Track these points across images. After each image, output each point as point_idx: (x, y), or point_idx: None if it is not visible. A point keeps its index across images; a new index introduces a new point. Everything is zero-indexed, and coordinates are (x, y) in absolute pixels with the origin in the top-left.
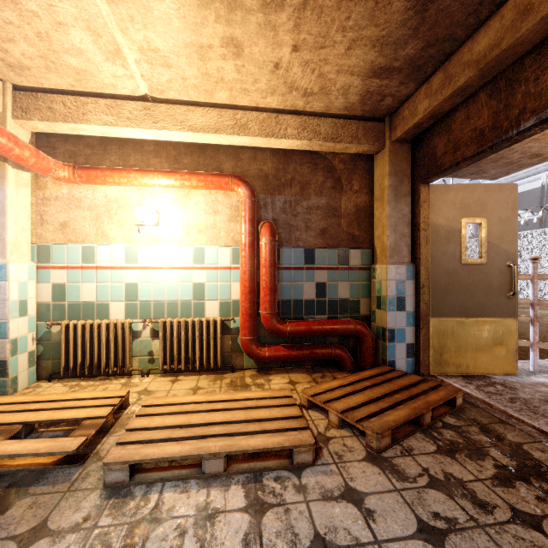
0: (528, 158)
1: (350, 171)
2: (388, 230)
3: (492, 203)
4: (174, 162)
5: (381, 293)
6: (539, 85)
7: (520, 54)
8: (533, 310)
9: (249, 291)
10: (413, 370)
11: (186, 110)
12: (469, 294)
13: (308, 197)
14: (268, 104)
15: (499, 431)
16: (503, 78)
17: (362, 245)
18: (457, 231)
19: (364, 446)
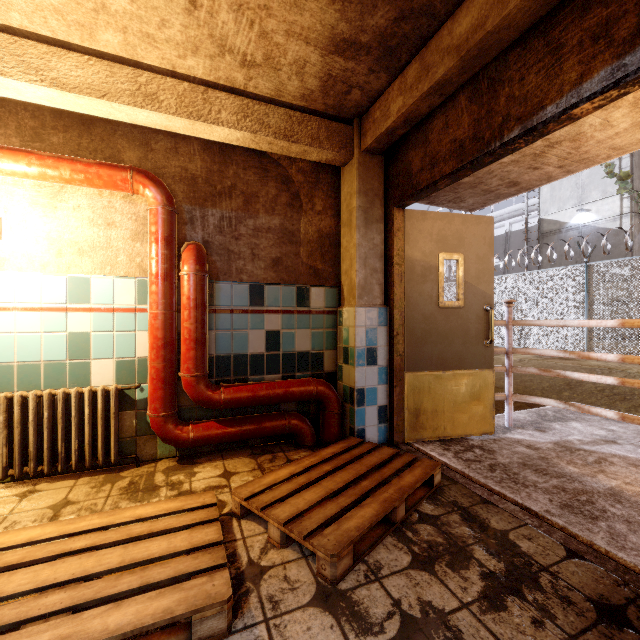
0: (506, 187)
1: (312, 185)
2: (357, 263)
3: (470, 237)
4: (32, 138)
5: (349, 343)
6: (524, 86)
7: (505, 44)
8: (508, 359)
9: (163, 344)
10: (387, 438)
11: (46, 51)
12: (447, 342)
13: (255, 214)
14: (191, 70)
15: (482, 517)
16: (485, 77)
17: (327, 282)
18: (434, 268)
19: (314, 575)
